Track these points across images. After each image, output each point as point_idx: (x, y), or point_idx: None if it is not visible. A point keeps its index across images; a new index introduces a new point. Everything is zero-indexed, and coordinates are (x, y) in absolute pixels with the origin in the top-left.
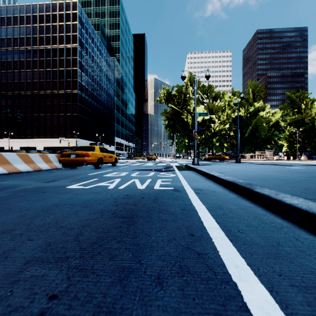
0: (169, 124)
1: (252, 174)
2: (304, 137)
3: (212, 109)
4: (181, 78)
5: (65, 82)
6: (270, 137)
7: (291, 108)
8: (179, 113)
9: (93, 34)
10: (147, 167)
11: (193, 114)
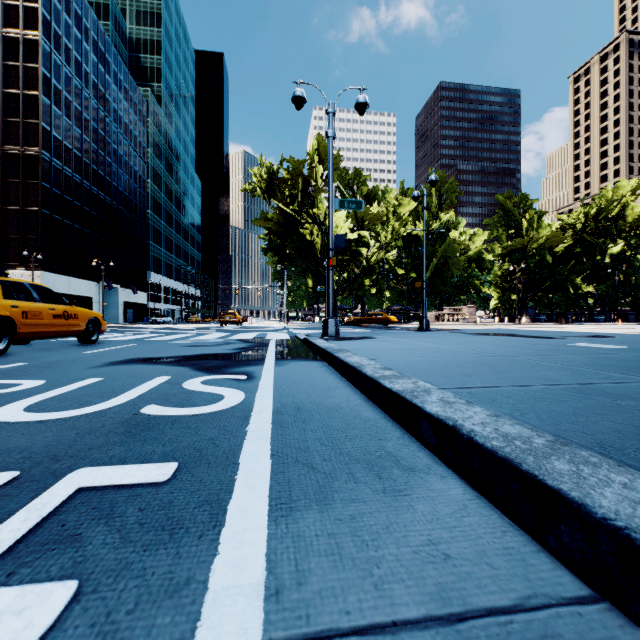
0: (272, 245)
1: (617, 399)
2: (526, 281)
3: (362, 219)
4: (294, 102)
5: (4, 125)
6: (468, 279)
7: (504, 227)
8: (295, 222)
9: (88, 20)
10: (189, 346)
11: (324, 228)
